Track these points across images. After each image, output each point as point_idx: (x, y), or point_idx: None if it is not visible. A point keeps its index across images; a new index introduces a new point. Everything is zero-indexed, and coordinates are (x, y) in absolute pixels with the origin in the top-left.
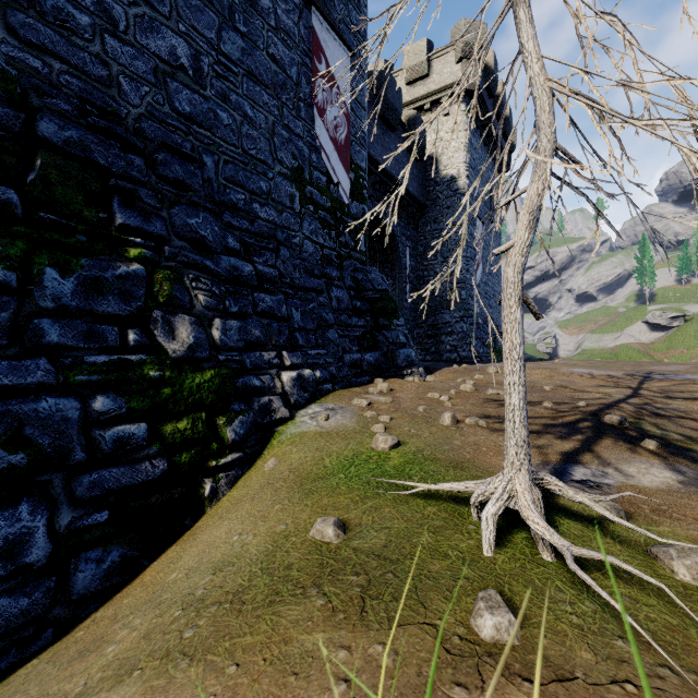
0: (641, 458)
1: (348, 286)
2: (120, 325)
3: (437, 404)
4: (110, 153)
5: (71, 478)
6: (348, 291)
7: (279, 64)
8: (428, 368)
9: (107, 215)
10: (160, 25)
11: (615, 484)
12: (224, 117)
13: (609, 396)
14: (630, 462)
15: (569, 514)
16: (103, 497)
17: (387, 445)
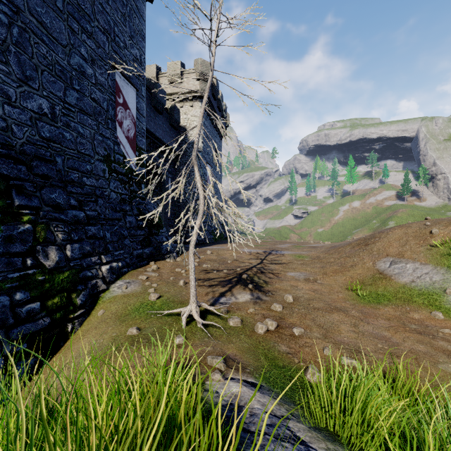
0: (245, 292)
1: (135, 214)
2: (20, 256)
3: (179, 274)
4: (9, 167)
5: (7, 331)
6: (135, 217)
7: (97, 102)
8: (178, 252)
9: (10, 200)
10: (33, 94)
11: (231, 302)
12: (67, 135)
13: (251, 264)
14: (240, 294)
15: (212, 313)
16: (22, 338)
17: (155, 298)
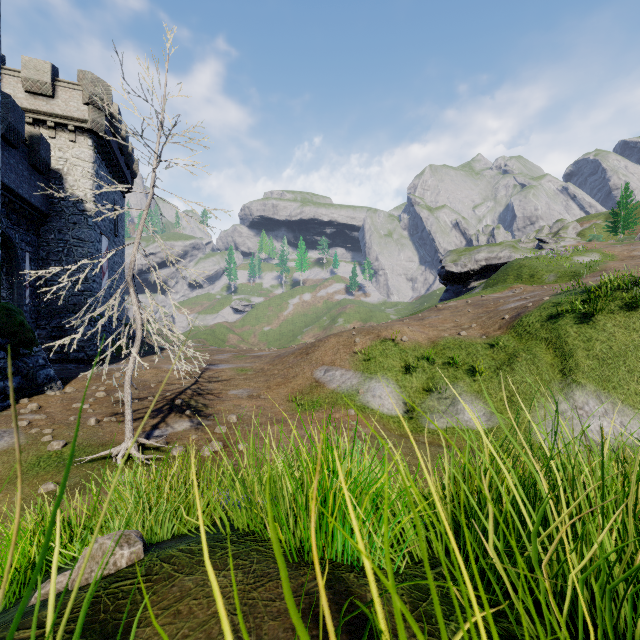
0: (183, 419)
1: None
2: None
3: (83, 412)
4: None
5: None
6: None
7: None
8: (64, 378)
9: None
10: None
11: (169, 433)
12: None
13: (184, 386)
14: (178, 422)
15: (149, 449)
16: None
17: (61, 446)
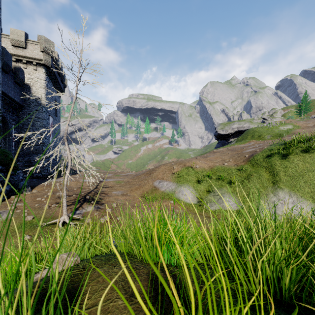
0: (90, 205)
1: None
2: None
3: (41, 202)
4: None
5: None
6: None
7: None
8: (31, 186)
9: None
10: None
11: (83, 212)
12: None
13: (90, 189)
14: (88, 207)
15: (74, 219)
16: None
17: (31, 218)
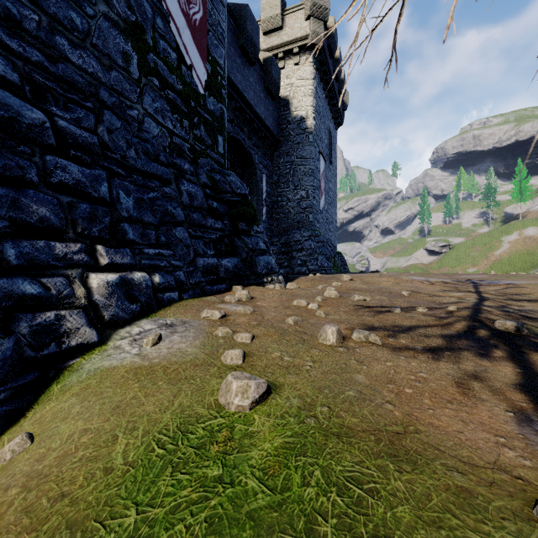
0: None
1: (203, 183)
2: None
3: (307, 313)
4: None
5: None
6: (203, 188)
7: None
8: (286, 276)
9: None
10: None
11: None
12: None
13: (463, 300)
14: None
15: None
16: None
17: (247, 400)
